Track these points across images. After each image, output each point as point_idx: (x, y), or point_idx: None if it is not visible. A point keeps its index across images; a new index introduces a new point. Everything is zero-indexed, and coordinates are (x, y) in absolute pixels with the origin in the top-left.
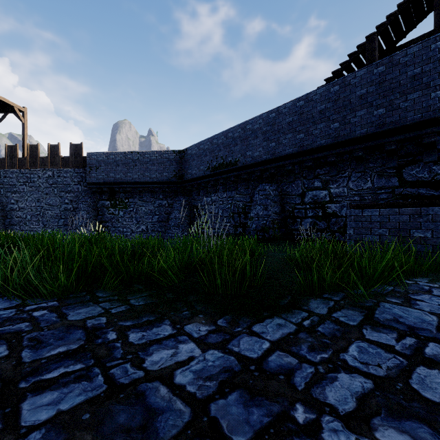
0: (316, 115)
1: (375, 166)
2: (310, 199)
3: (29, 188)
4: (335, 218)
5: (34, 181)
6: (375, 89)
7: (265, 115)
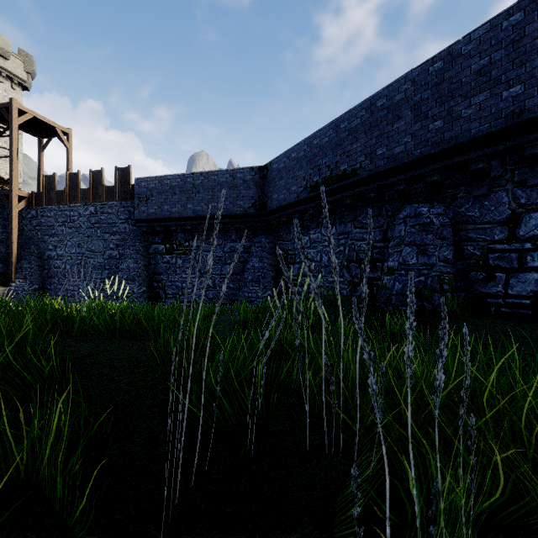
0: None
1: None
2: (535, 230)
3: (69, 229)
4: None
5: (74, 220)
6: None
7: (419, 70)
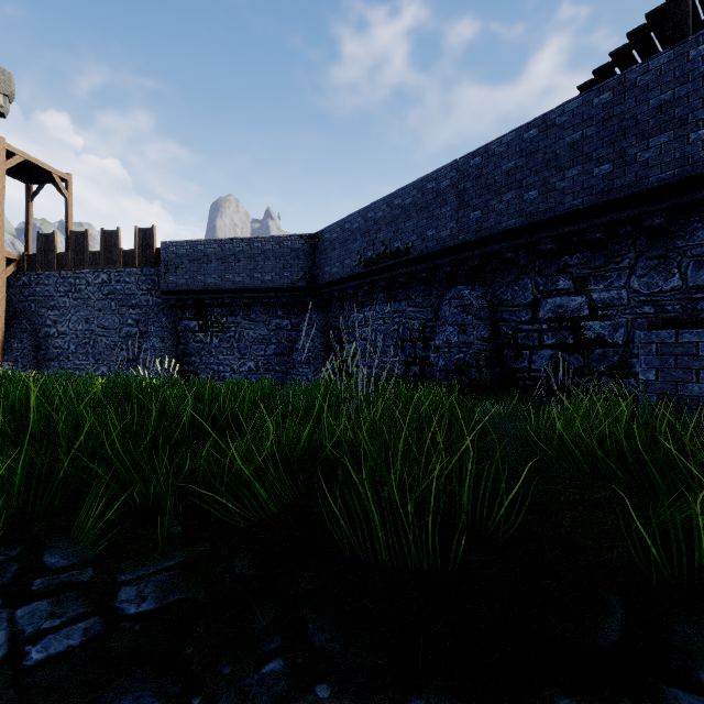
0: (563, 153)
1: (688, 245)
2: (549, 313)
3: (74, 300)
4: (602, 349)
5: (80, 289)
6: (693, 88)
7: (462, 161)
